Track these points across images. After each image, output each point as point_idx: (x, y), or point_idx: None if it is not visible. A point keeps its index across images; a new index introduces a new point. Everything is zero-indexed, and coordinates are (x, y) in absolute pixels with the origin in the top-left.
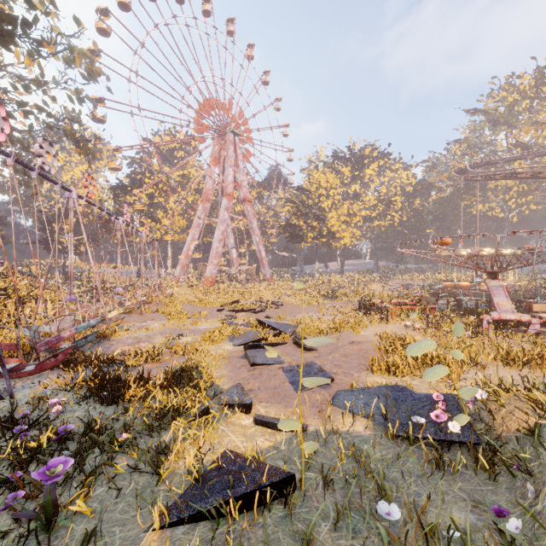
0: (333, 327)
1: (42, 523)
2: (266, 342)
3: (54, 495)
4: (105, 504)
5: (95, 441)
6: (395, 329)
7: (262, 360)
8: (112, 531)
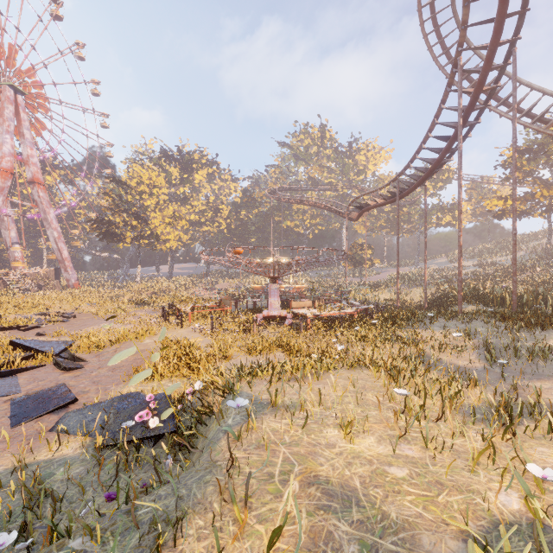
0: (116, 338)
1: None
2: (7, 369)
3: None
4: None
5: None
6: (184, 333)
7: None
8: None
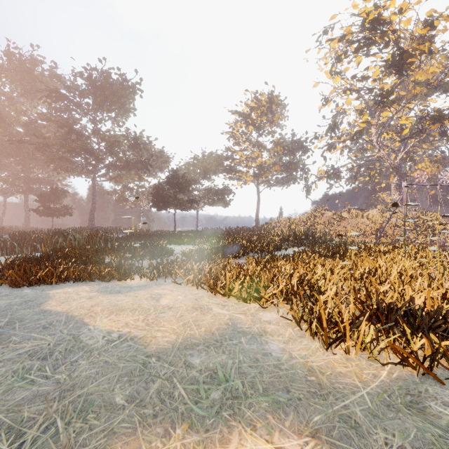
0: None
1: None
2: None
3: None
4: None
5: None
6: None
7: None
8: None
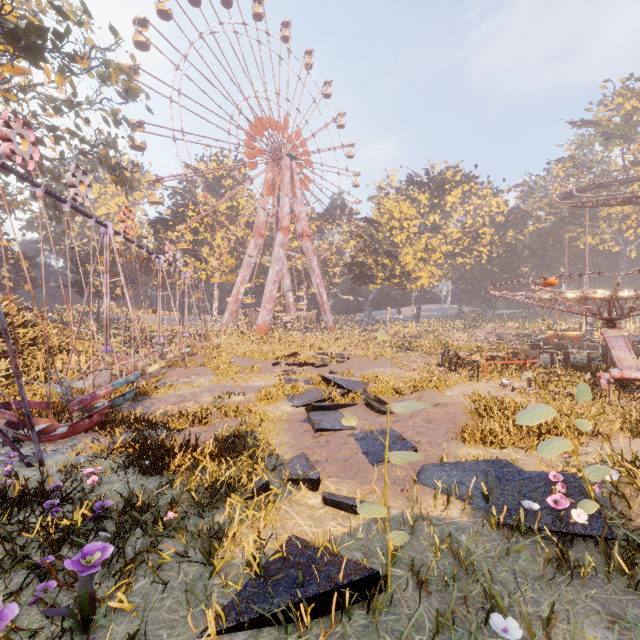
0: (413, 385)
1: (76, 622)
2: (332, 403)
3: (90, 588)
4: (149, 600)
5: (136, 520)
6: (489, 389)
7: (328, 425)
8: (158, 635)
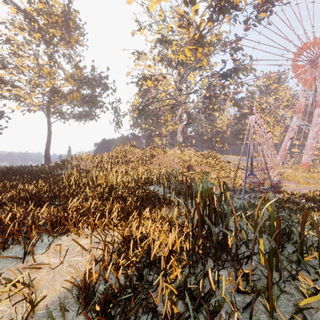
0: None
1: None
2: None
3: None
4: None
5: None
6: None
7: None
8: None
